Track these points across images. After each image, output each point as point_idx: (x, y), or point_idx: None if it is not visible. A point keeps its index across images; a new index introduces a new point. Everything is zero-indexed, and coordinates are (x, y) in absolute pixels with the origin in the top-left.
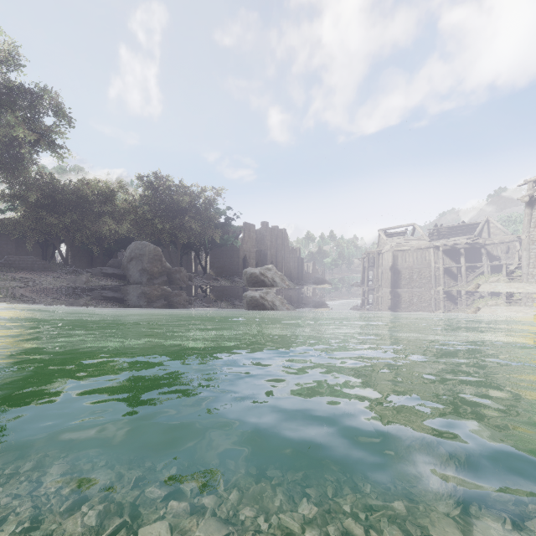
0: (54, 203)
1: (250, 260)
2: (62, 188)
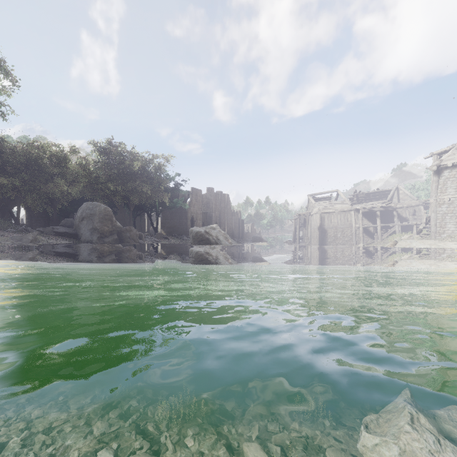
0: (2, 164)
1: (197, 221)
2: (12, 150)
